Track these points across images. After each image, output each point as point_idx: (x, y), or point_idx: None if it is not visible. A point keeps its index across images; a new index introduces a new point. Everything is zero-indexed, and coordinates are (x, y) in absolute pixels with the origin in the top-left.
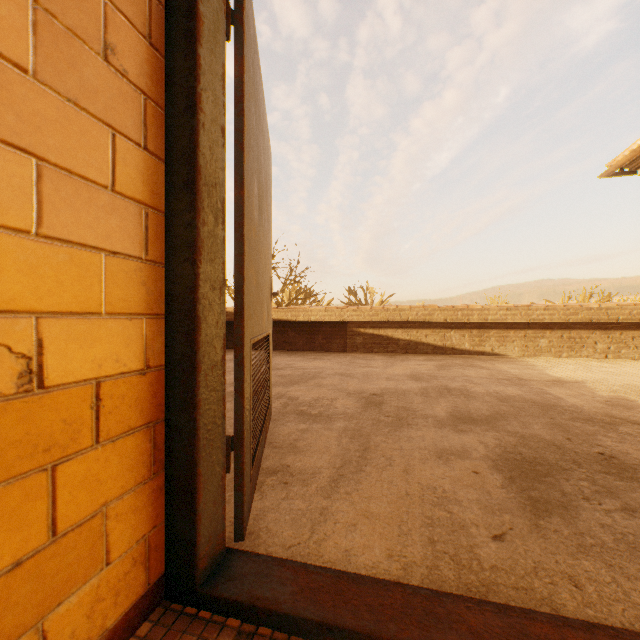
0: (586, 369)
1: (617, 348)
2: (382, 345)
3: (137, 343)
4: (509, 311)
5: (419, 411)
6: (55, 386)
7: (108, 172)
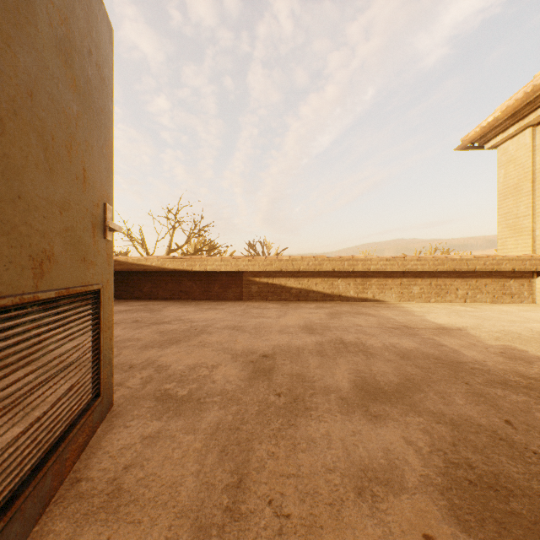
0: (457, 314)
1: (473, 293)
2: (276, 293)
3: None
4: (388, 261)
5: (317, 381)
6: None
7: None
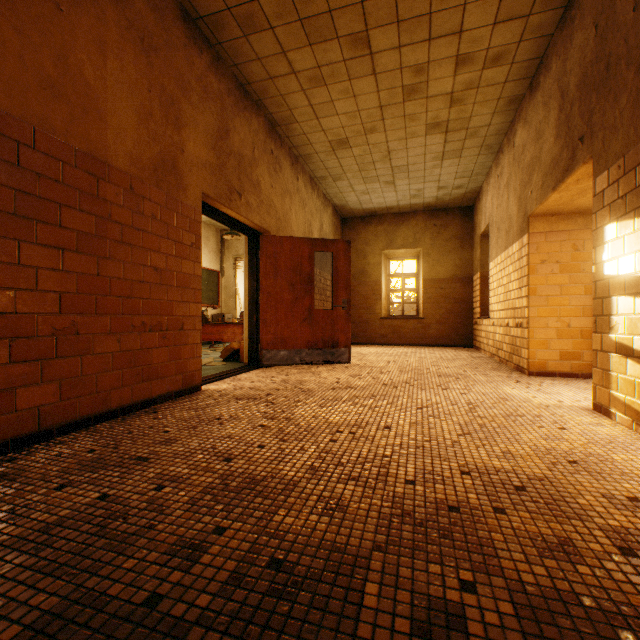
0: None
1: None
2: None
3: (590, 323)
4: None
5: None
6: (572, 328)
7: (582, 292)
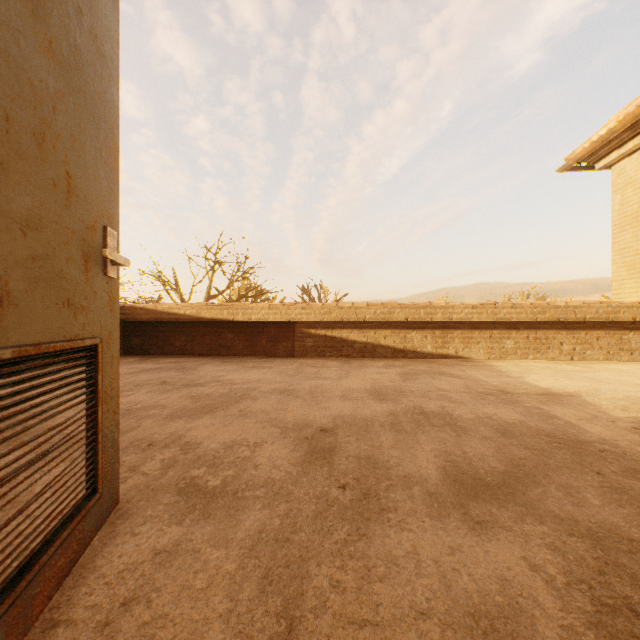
0: (565, 375)
1: (582, 349)
2: (336, 348)
3: None
4: (475, 309)
5: (394, 468)
6: None
7: None
